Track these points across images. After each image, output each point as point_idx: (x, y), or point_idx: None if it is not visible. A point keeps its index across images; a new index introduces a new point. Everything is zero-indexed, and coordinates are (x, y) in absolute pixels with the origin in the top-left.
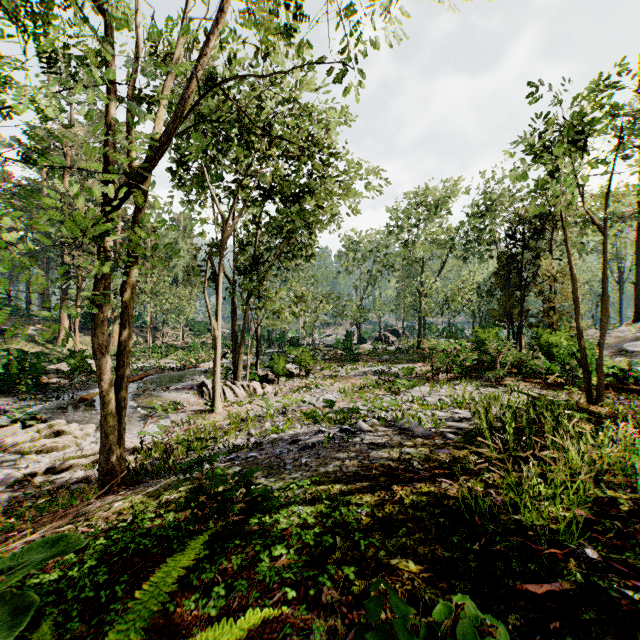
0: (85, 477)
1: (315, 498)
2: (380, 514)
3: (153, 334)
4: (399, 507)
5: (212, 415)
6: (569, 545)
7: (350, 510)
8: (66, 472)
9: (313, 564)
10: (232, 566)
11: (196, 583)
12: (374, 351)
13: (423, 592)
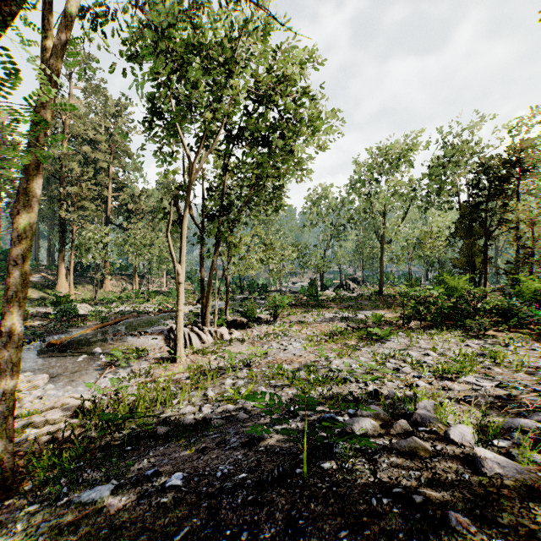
0: None
1: None
2: None
3: (140, 281)
4: None
5: (174, 364)
6: None
7: None
8: None
9: None
10: None
11: None
12: (337, 297)
13: None
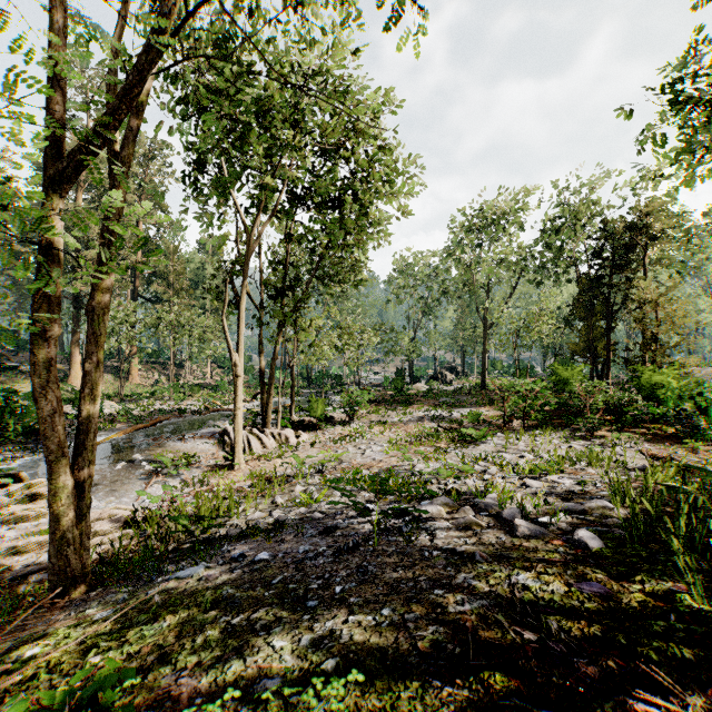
0: None
1: None
2: None
3: (177, 371)
4: None
5: (232, 472)
6: None
7: None
8: (33, 552)
9: None
10: None
11: None
12: (430, 392)
13: None
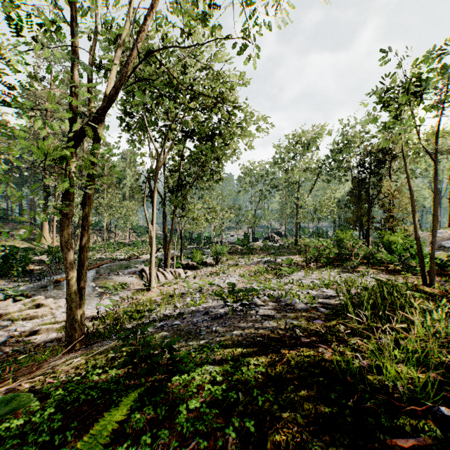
0: (57, 338)
1: (222, 359)
2: (272, 373)
3: (108, 235)
4: (287, 367)
5: (149, 292)
6: (425, 403)
7: (249, 370)
8: (43, 334)
9: (221, 415)
10: (157, 415)
11: (128, 431)
12: (264, 247)
13: (310, 444)
